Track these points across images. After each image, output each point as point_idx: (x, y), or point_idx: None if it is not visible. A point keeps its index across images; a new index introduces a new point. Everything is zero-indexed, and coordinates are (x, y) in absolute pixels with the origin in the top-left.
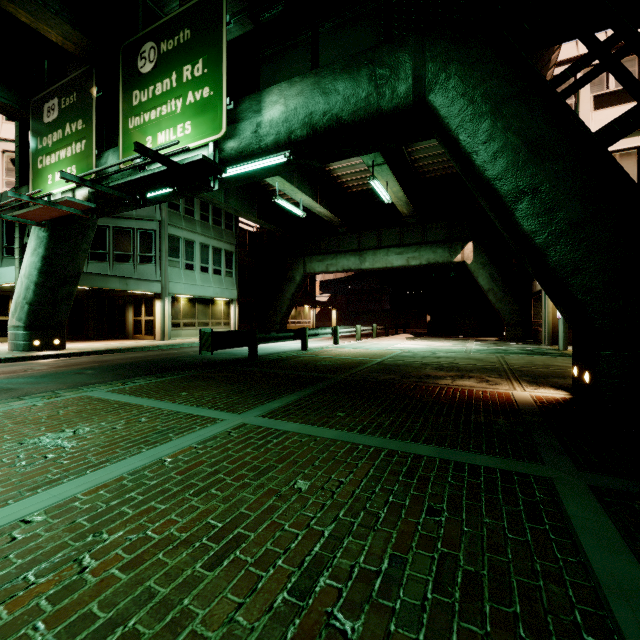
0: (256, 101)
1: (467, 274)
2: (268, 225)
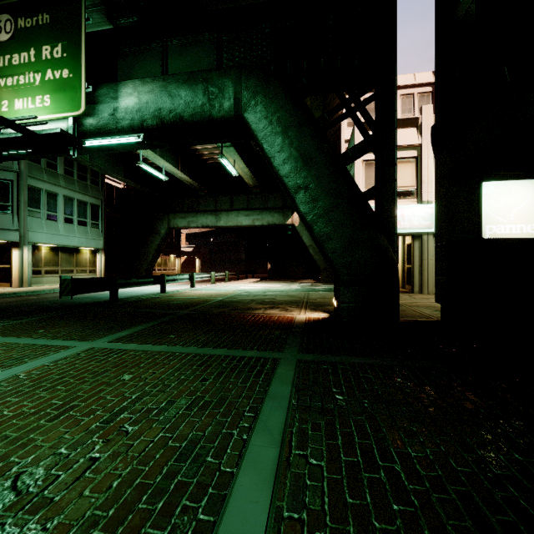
0: (113, 89)
1: (297, 233)
2: (134, 184)
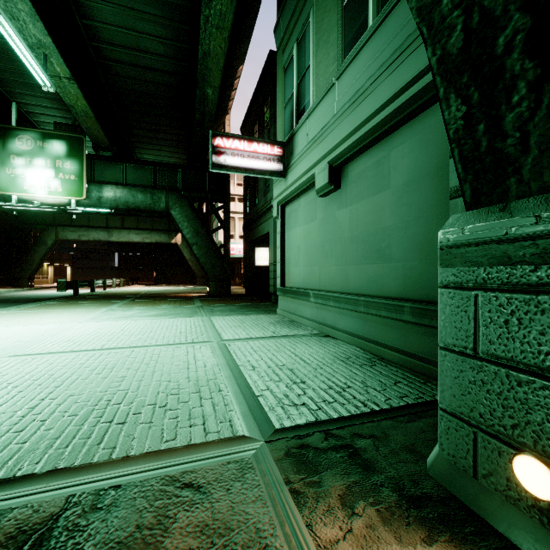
0: (99, 187)
1: (178, 249)
2: None
